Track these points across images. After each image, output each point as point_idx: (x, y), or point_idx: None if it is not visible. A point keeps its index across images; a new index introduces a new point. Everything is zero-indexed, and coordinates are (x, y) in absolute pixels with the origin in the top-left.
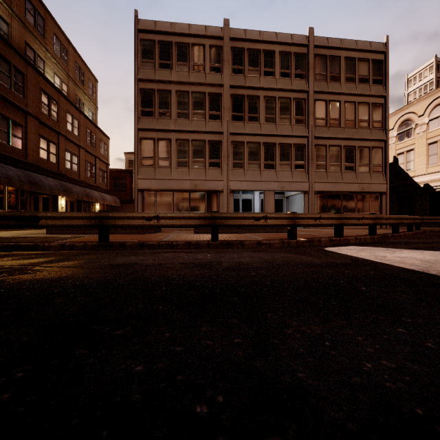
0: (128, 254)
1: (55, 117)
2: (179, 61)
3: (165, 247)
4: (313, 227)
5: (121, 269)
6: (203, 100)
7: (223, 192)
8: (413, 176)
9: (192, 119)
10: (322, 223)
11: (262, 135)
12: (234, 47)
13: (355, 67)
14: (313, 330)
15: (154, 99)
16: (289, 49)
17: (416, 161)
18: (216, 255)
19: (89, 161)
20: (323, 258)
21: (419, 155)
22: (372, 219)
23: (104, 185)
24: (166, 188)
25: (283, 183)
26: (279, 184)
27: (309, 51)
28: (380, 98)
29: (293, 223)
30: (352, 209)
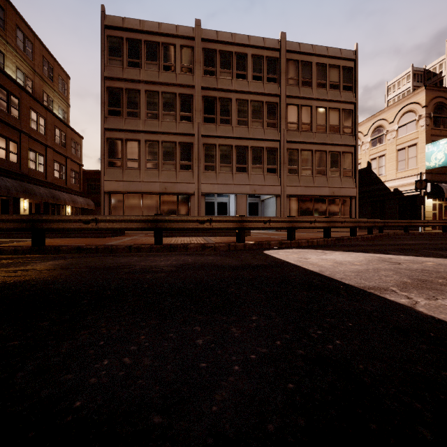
0: (53, 258)
1: (16, 114)
2: (148, 60)
3: (104, 251)
4: (285, 230)
5: (17, 273)
6: (174, 101)
7: (194, 195)
8: (384, 181)
9: (163, 120)
10: (272, 226)
11: (234, 137)
12: (205, 48)
13: (326, 73)
14: (110, 330)
15: (122, 98)
16: (262, 52)
17: (387, 167)
18: (143, 258)
19: (58, 162)
20: (245, 261)
21: (390, 160)
22: (326, 222)
23: (76, 186)
24: (135, 190)
25: (255, 187)
26: (251, 187)
27: (281, 55)
28: (350, 104)
29: (241, 226)
30: (323, 212)
